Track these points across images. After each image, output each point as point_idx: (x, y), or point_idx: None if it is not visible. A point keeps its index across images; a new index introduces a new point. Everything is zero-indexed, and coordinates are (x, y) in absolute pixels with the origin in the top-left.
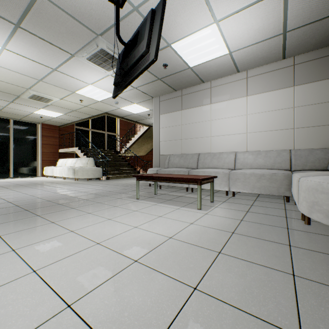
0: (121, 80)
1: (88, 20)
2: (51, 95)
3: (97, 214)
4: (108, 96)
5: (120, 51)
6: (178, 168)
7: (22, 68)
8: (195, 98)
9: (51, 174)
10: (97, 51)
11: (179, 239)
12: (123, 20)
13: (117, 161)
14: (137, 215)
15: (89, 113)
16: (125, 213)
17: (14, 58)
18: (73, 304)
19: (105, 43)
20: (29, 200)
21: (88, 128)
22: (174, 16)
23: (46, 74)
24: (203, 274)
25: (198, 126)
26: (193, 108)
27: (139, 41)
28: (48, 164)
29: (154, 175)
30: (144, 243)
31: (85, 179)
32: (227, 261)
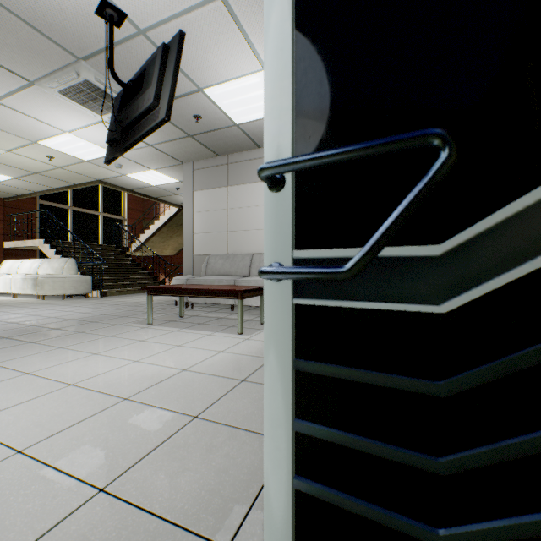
0: (118, 138)
1: (60, 35)
2: None
3: (75, 348)
4: (103, 154)
5: (119, 88)
6: (220, 276)
7: None
8: (248, 170)
9: None
10: (79, 83)
11: (196, 370)
12: (122, 44)
13: (122, 264)
14: (143, 346)
15: (66, 180)
16: (123, 345)
17: None
18: (25, 449)
19: (92, 73)
20: None
21: (65, 205)
22: (204, 52)
23: None
24: (212, 403)
25: (251, 213)
26: (245, 185)
27: (144, 86)
28: None
29: (177, 286)
30: (144, 379)
31: (58, 297)
32: (248, 388)
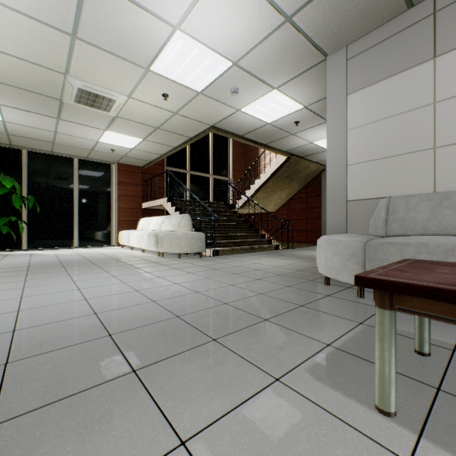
0: None
1: None
2: (110, 87)
3: None
4: (218, 70)
5: None
6: None
7: None
8: None
9: (126, 243)
10: None
11: None
12: None
13: (230, 220)
14: None
15: (182, 133)
16: None
17: None
18: None
19: None
20: None
21: (184, 170)
22: None
23: (75, 3)
24: None
25: None
26: None
27: None
28: (126, 226)
29: None
30: None
31: (175, 254)
32: None
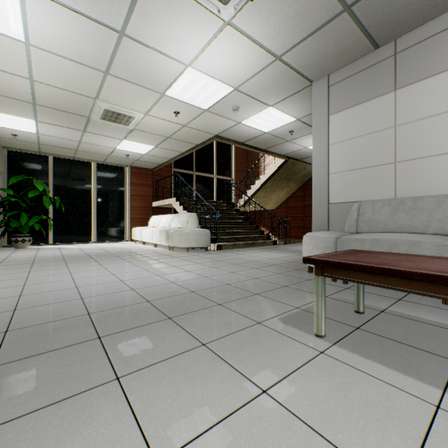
0: None
1: None
2: (130, 107)
3: None
4: (221, 94)
5: None
6: (403, 235)
7: (70, 43)
8: (444, 48)
9: (139, 238)
10: None
11: None
12: None
13: (233, 218)
14: None
15: (190, 141)
16: None
17: (48, 15)
18: None
19: None
20: (55, 304)
21: (190, 171)
22: None
23: (111, 52)
24: None
25: None
26: (436, 76)
27: None
28: (138, 223)
29: (399, 265)
30: None
31: (184, 248)
32: None
